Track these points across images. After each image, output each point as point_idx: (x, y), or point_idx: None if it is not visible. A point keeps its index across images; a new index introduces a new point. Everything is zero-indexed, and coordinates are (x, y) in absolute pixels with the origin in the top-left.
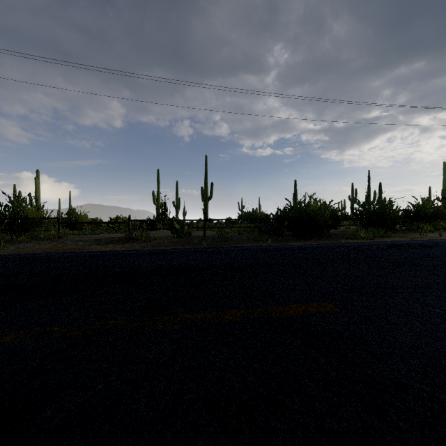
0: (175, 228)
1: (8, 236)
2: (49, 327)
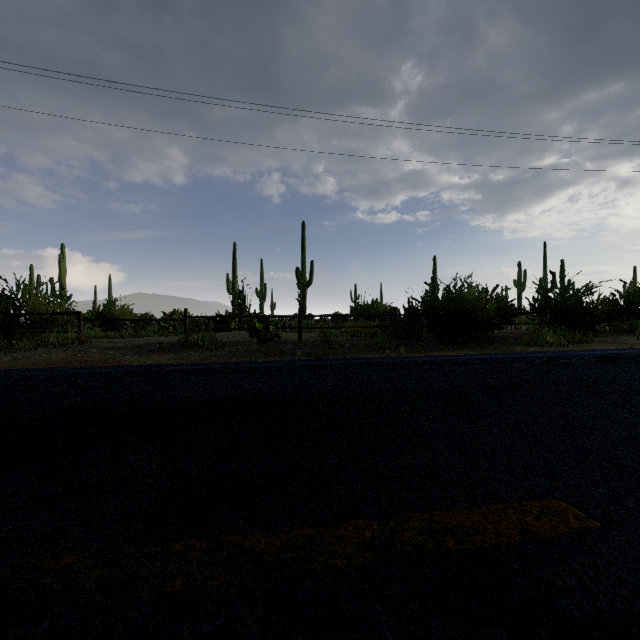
0: (255, 328)
1: (1, 341)
2: None
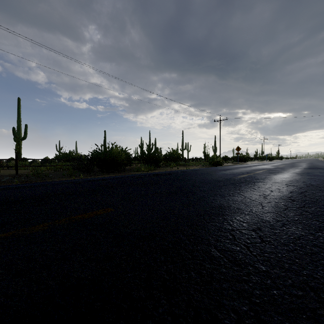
0: None
1: None
2: None
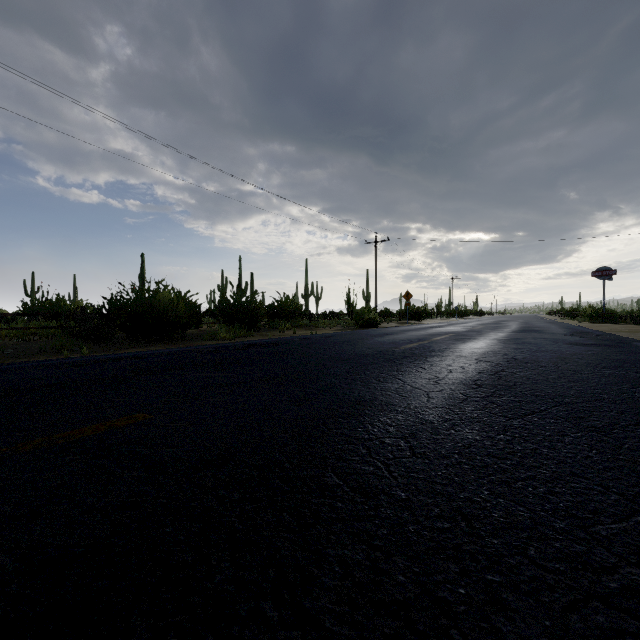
0: None
1: None
2: None
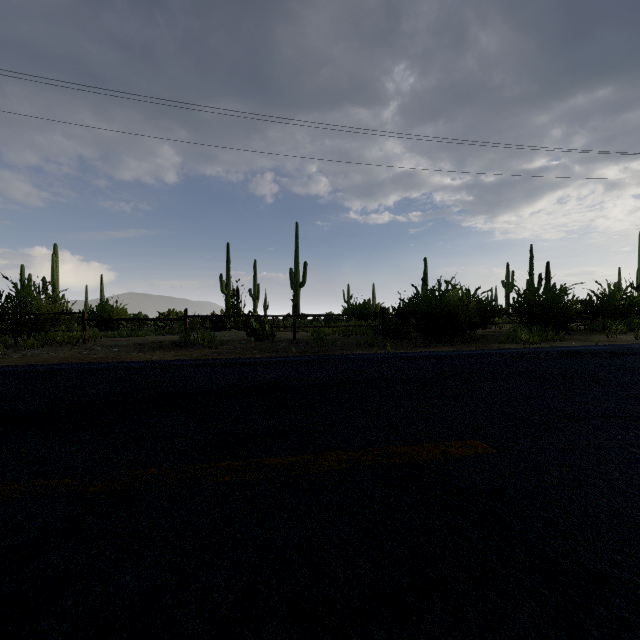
0: (251, 327)
1: (10, 339)
2: (58, 478)
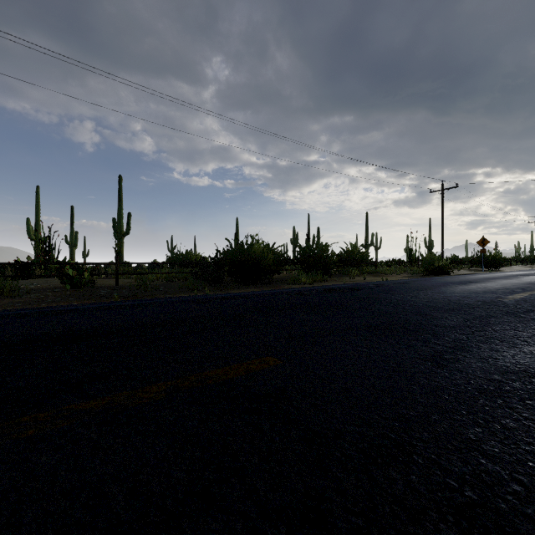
0: (67, 275)
1: None
2: None
